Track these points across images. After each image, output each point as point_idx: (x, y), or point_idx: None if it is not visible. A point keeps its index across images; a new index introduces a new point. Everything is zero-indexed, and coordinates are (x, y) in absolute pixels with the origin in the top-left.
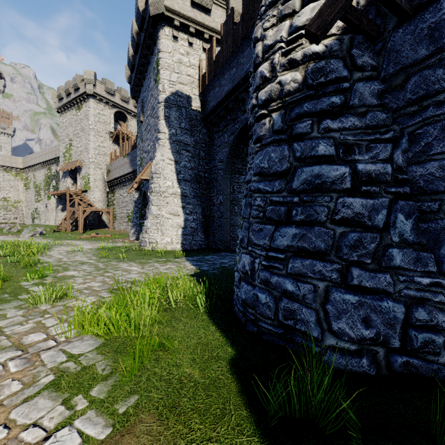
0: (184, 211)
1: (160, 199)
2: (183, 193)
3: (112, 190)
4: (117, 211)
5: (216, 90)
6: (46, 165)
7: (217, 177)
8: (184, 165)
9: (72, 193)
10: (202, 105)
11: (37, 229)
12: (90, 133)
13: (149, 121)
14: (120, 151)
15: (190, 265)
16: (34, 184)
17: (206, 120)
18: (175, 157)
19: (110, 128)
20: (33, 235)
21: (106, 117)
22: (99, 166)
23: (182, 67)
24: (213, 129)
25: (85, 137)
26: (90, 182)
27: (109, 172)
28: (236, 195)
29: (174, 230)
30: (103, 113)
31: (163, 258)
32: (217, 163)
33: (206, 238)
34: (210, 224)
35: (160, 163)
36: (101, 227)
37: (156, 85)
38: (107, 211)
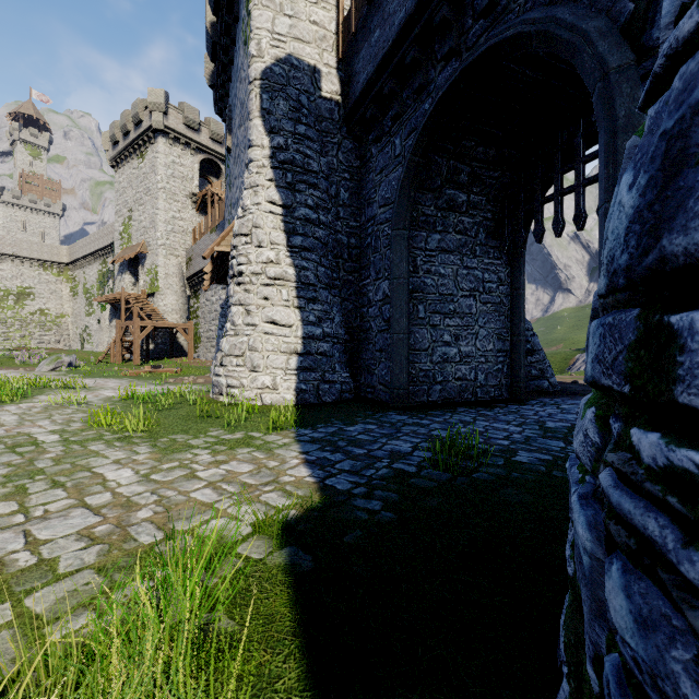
0: (303, 316)
1: (250, 291)
2: (300, 277)
3: (195, 293)
4: (202, 327)
5: (375, 35)
6: (100, 256)
7: (376, 242)
8: (304, 217)
9: (129, 298)
10: (344, 87)
11: (62, 359)
12: (158, 196)
13: (237, 138)
14: (207, 225)
15: (297, 462)
16: (84, 288)
17: (352, 119)
18: (284, 198)
19: (192, 188)
20: (56, 368)
21: (186, 169)
22: (174, 252)
23: (300, 3)
24: (368, 138)
25: (152, 203)
26: (159, 279)
27: (190, 262)
28: (421, 277)
29: (281, 359)
30: (181, 162)
31: (239, 430)
32: (378, 210)
33: (352, 378)
34: (361, 348)
35: (252, 210)
36: (177, 356)
37: (245, 49)
38: (183, 326)
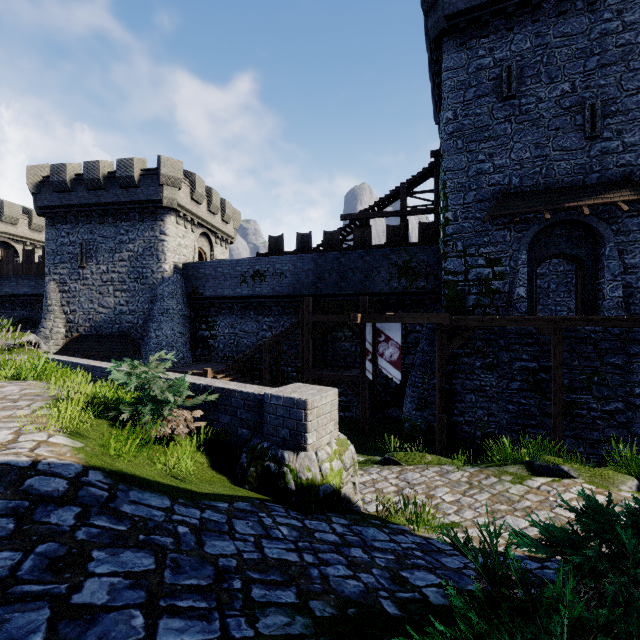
0: None
1: None
2: None
3: None
4: None
5: None
6: None
7: None
8: None
9: None
10: None
11: None
12: None
13: None
14: None
15: None
16: None
17: None
18: None
19: None
20: None
21: None
22: None
23: None
24: None
25: None
26: None
27: None
28: None
29: None
30: None
31: None
32: None
33: None
34: None
35: None
36: None
37: None
38: None
